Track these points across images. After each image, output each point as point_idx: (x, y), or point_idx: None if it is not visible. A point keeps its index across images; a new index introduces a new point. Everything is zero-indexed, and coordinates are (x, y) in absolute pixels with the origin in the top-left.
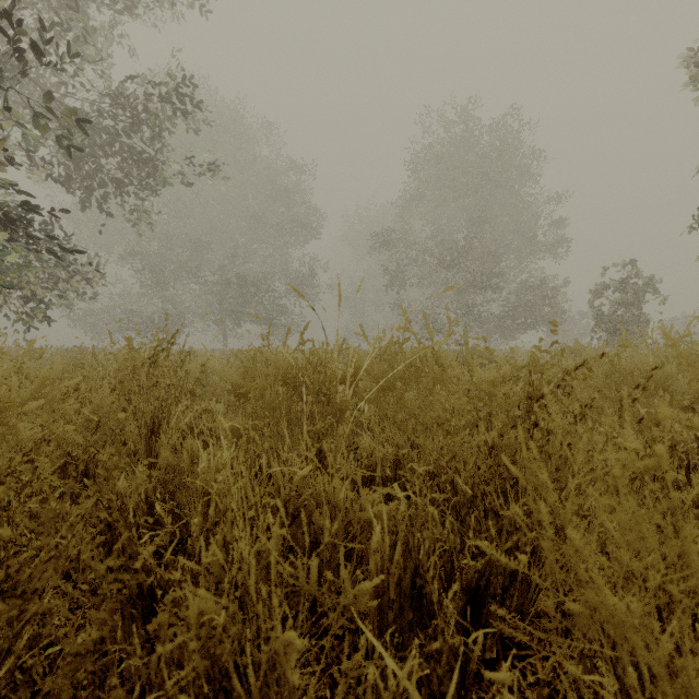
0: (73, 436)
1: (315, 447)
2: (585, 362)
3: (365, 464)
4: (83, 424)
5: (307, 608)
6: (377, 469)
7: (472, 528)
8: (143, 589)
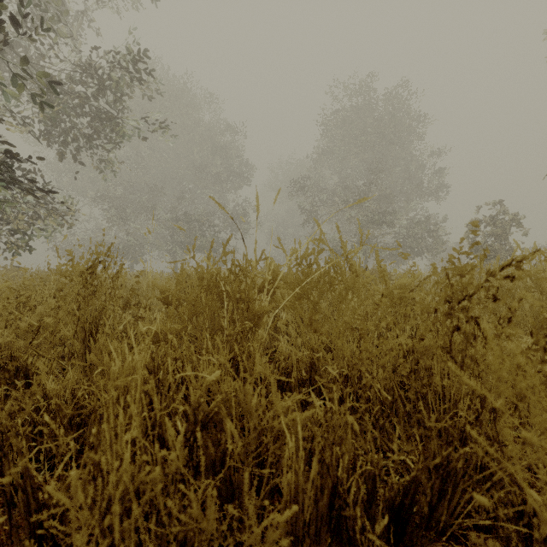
0: (14, 340)
1: (227, 350)
2: (514, 260)
3: (282, 366)
4: (24, 329)
5: (218, 521)
6: (293, 371)
7: (396, 440)
8: (30, 509)
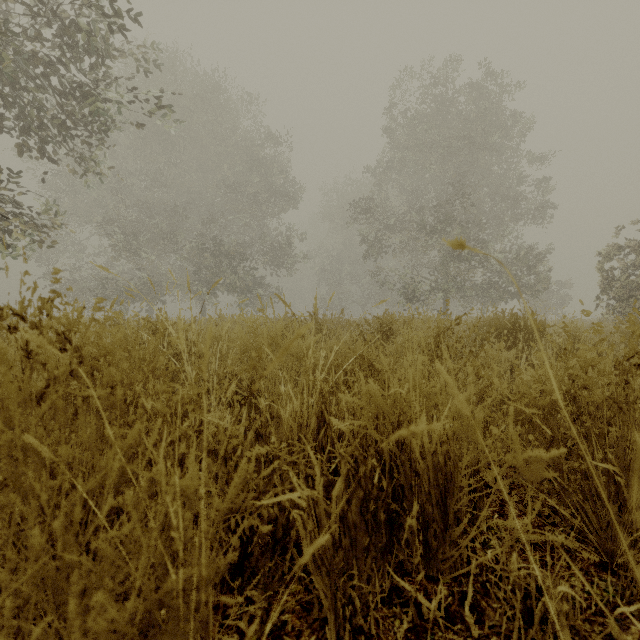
0: None
1: None
2: None
3: None
4: None
5: None
6: None
7: None
8: None
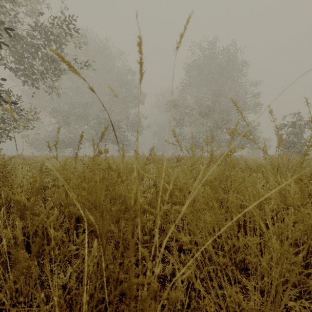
0: None
1: None
2: None
3: None
4: None
5: None
6: None
7: None
8: None
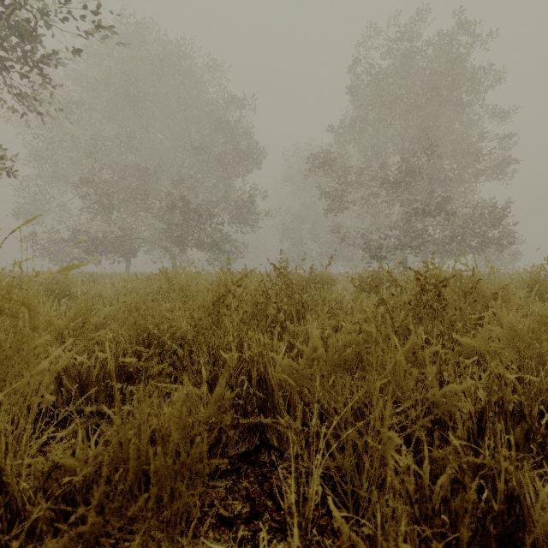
0: None
1: None
2: None
3: None
4: None
5: None
6: None
7: None
8: None
